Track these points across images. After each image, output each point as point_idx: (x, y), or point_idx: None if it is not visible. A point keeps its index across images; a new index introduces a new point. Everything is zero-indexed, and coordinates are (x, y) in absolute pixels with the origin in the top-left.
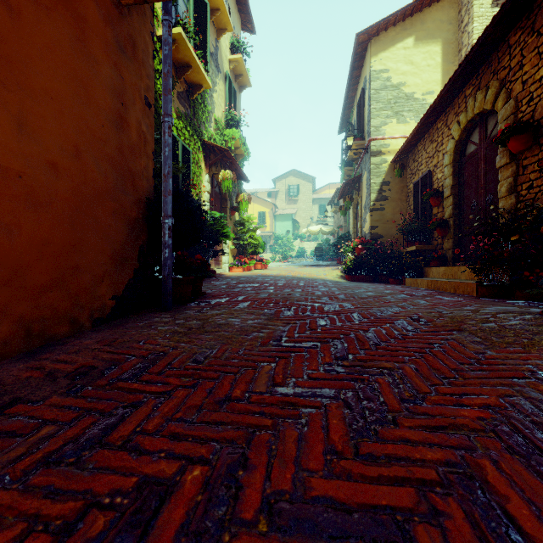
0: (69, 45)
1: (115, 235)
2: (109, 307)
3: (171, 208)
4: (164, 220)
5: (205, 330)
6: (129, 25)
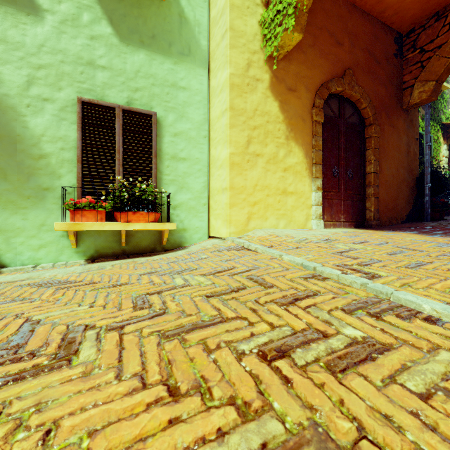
0: (395, 139)
1: (406, 193)
2: (404, 218)
3: (429, 180)
4: (425, 185)
5: (449, 224)
6: (410, 116)
